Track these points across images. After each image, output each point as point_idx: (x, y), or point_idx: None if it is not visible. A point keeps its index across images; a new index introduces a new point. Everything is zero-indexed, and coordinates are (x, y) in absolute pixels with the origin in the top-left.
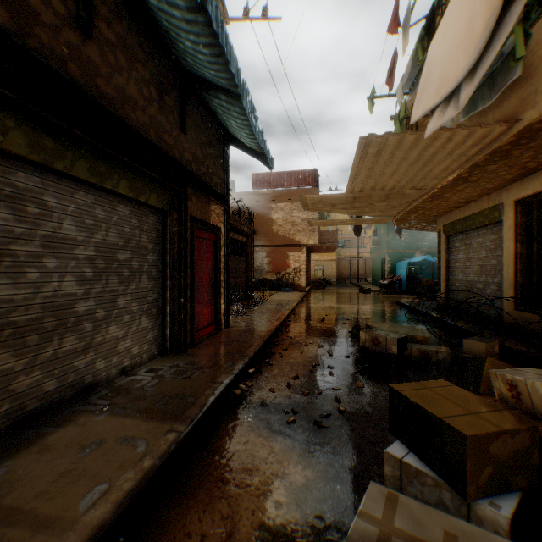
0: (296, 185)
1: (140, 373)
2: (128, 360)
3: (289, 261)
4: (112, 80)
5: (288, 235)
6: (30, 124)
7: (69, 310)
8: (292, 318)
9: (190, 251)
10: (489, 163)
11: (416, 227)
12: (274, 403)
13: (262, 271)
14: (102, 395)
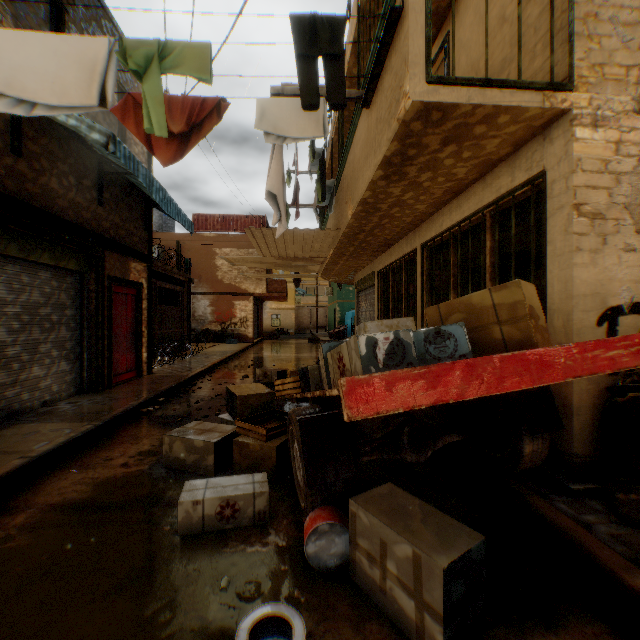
0: (243, 231)
1: (61, 404)
2: (50, 395)
3: (235, 310)
4: (39, 181)
5: (234, 283)
6: None
7: (2, 353)
8: (222, 366)
9: (109, 305)
10: (346, 247)
11: (344, 282)
12: (173, 415)
13: (205, 321)
14: (30, 416)
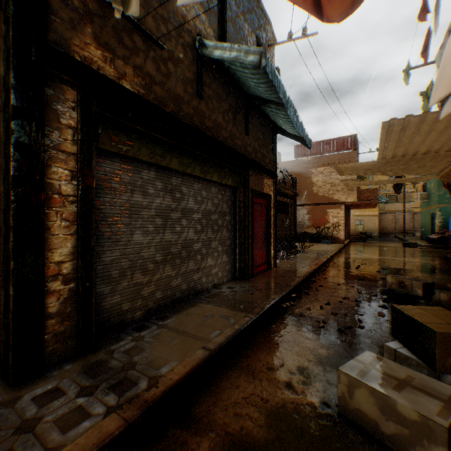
0: (335, 151)
1: (223, 288)
2: (216, 280)
3: (328, 217)
4: (210, 118)
5: (327, 195)
6: (178, 153)
7: (190, 247)
8: (329, 265)
9: (251, 212)
10: None
11: None
12: (310, 316)
13: (303, 226)
14: (206, 296)
